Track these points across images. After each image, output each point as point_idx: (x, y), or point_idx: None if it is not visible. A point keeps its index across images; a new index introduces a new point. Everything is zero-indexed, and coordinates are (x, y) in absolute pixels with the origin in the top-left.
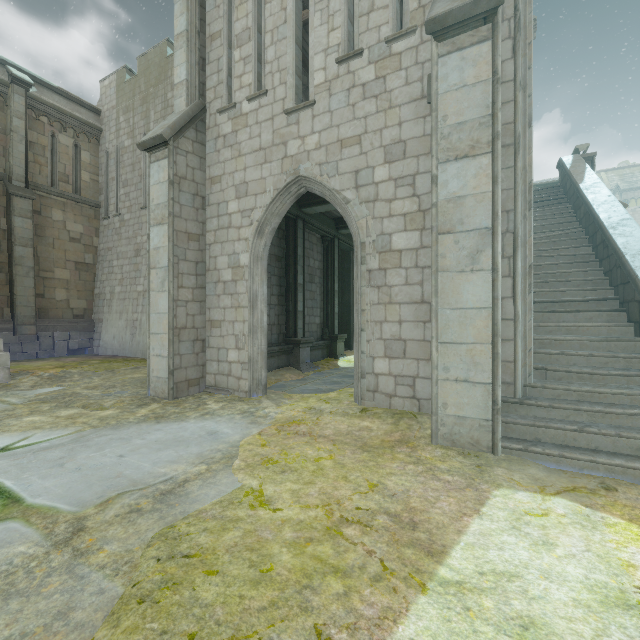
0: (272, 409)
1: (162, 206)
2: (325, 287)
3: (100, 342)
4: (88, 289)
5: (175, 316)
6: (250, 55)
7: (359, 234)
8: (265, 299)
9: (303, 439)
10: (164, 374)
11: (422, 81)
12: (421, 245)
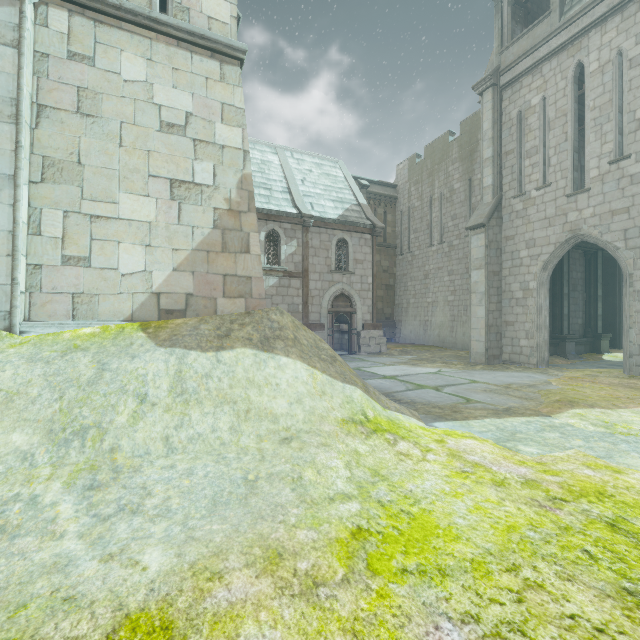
0: (558, 373)
1: (480, 259)
2: (587, 293)
3: (400, 335)
4: (391, 301)
5: (488, 319)
6: (537, 162)
7: (627, 268)
8: (547, 308)
9: (588, 382)
10: (481, 351)
11: None
12: None
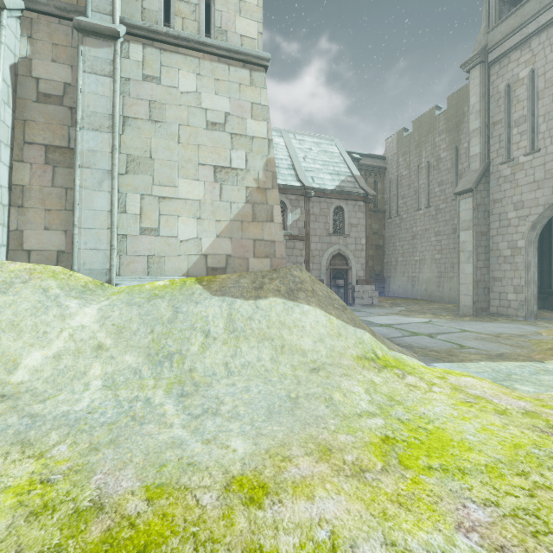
0: (548, 325)
1: (467, 221)
2: None
3: (389, 289)
4: (381, 259)
5: (475, 275)
6: (525, 130)
7: None
8: (536, 265)
9: None
10: (469, 304)
11: None
12: None
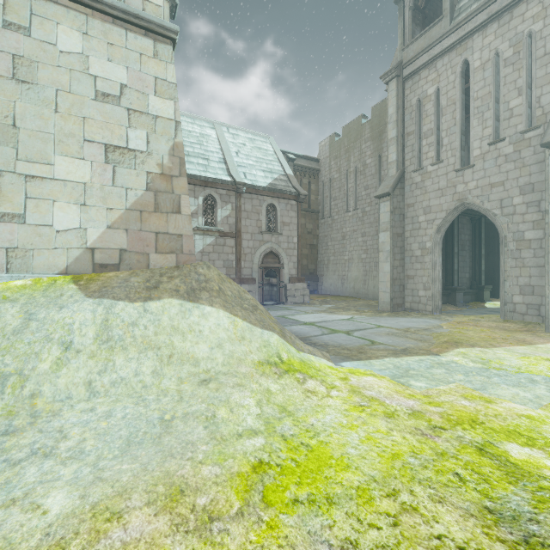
0: (449, 318)
1: (386, 223)
2: (473, 252)
3: (322, 287)
4: (315, 258)
5: (392, 273)
6: (432, 142)
7: (503, 232)
8: (440, 265)
9: (472, 326)
10: (387, 300)
11: (544, 152)
12: (544, 237)
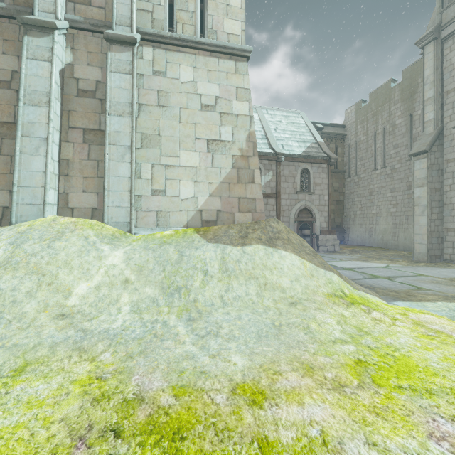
0: None
1: (422, 179)
2: None
3: (348, 238)
4: (341, 213)
5: (429, 226)
6: None
7: None
8: None
9: None
10: (423, 251)
11: None
12: None
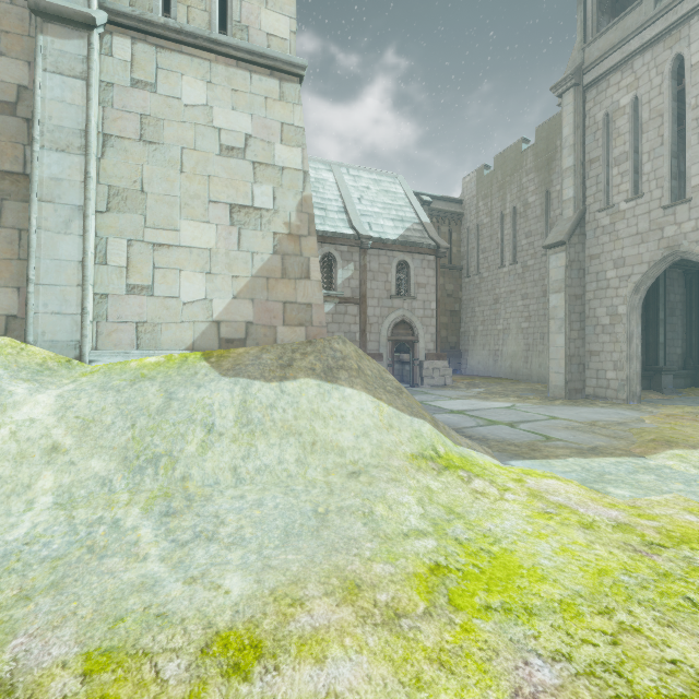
0: (653, 409)
1: (559, 281)
2: (688, 319)
3: (467, 366)
4: (457, 329)
5: (568, 348)
6: (627, 170)
7: None
8: (639, 336)
9: (689, 420)
10: (561, 384)
11: None
12: None
